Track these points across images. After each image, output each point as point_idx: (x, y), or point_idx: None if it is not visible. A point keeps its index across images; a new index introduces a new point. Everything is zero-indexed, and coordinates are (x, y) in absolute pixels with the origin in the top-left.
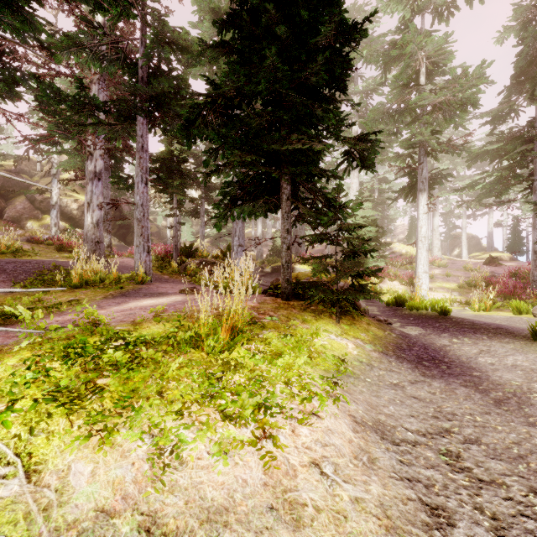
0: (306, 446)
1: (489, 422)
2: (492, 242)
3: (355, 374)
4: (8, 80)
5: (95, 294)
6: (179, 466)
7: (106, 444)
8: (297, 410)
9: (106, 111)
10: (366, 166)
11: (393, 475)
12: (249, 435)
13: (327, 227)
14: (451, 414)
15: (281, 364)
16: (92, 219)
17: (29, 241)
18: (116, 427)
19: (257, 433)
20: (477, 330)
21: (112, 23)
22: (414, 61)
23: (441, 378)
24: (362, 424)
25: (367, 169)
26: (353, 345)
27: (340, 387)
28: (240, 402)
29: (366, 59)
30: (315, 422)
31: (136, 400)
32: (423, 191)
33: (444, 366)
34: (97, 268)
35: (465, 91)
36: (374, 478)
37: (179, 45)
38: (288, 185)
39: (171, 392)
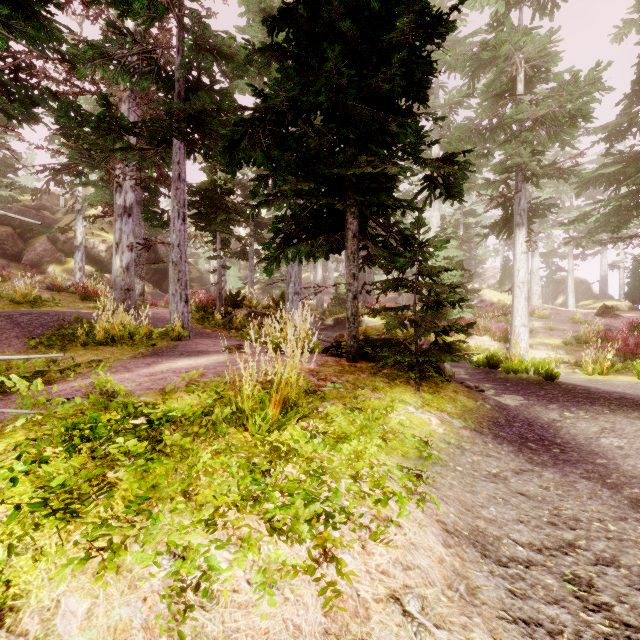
0: (382, 570)
1: (627, 532)
2: (605, 288)
3: (442, 460)
4: (25, 99)
5: (122, 353)
6: (207, 604)
7: (108, 571)
8: (368, 515)
9: (136, 133)
10: (452, 195)
11: (503, 614)
12: (304, 555)
13: (404, 271)
14: (574, 520)
15: (347, 452)
16: (121, 262)
17: (50, 288)
18: (126, 541)
19: (315, 551)
20: (594, 400)
21: (144, 29)
22: (510, 66)
23: (555, 467)
24: (456, 534)
25: (454, 198)
26: (438, 420)
27: (424, 481)
28: (292, 512)
29: (449, 64)
30: (393, 533)
31: (156, 501)
32: (521, 226)
33: (556, 449)
34: (126, 321)
35: (574, 101)
36: (477, 620)
37: (223, 53)
38: (354, 220)
39: (203, 489)
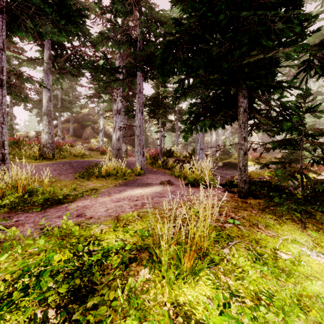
0: None
1: None
2: None
3: None
4: (78, 67)
5: (111, 183)
6: None
7: None
8: None
9: (120, 72)
10: None
11: None
12: None
13: (291, 133)
14: None
15: None
16: (116, 136)
17: (89, 149)
18: None
19: None
20: None
21: (123, 19)
22: None
23: None
24: None
25: None
26: None
27: None
28: None
29: None
30: None
31: None
32: None
33: None
34: (116, 165)
35: None
36: None
37: (161, 22)
38: (244, 99)
39: None
